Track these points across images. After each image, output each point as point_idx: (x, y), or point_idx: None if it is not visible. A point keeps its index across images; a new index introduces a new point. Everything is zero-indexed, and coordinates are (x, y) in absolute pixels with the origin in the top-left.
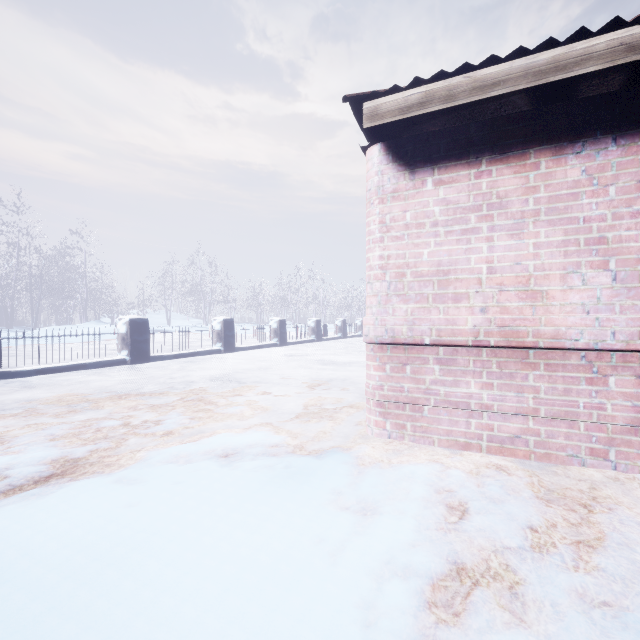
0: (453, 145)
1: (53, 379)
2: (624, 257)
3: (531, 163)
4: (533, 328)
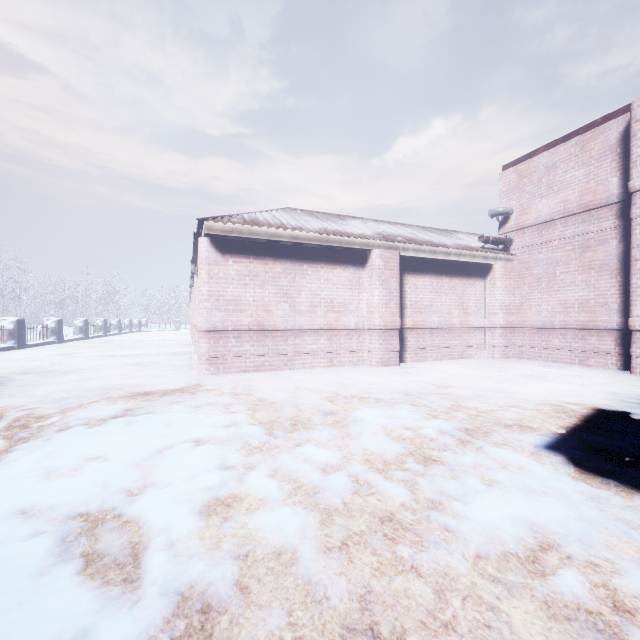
0: (240, 248)
1: None
2: (292, 300)
3: (267, 262)
4: (268, 323)
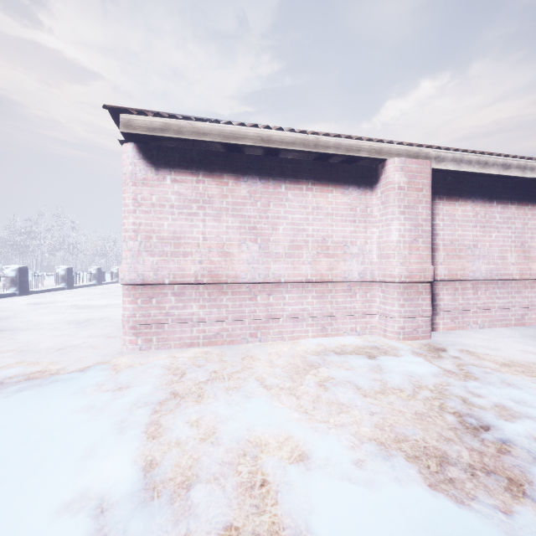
0: (183, 159)
1: None
2: (263, 237)
3: (225, 181)
4: (225, 272)
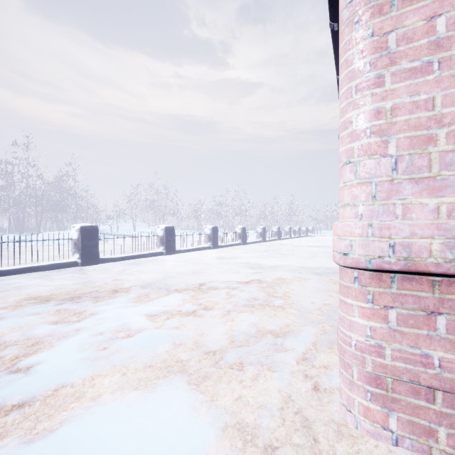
0: None
1: (0, 282)
2: None
3: None
4: None
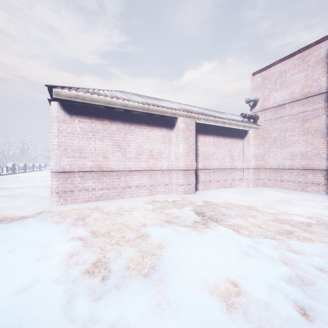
0: (84, 111)
1: None
2: (124, 150)
3: (105, 123)
4: (105, 166)
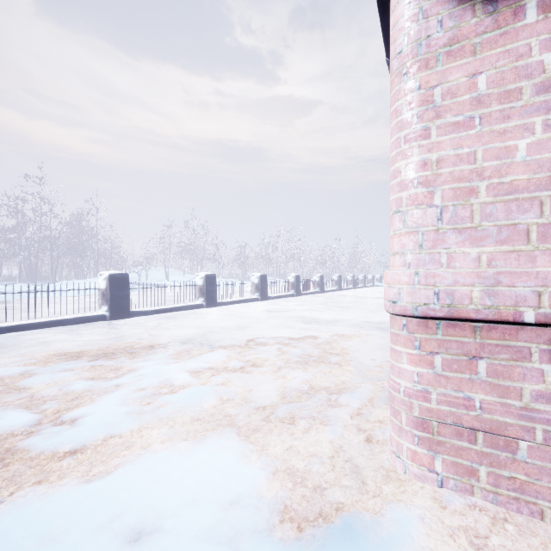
0: None
1: (22, 337)
2: None
3: None
4: None
